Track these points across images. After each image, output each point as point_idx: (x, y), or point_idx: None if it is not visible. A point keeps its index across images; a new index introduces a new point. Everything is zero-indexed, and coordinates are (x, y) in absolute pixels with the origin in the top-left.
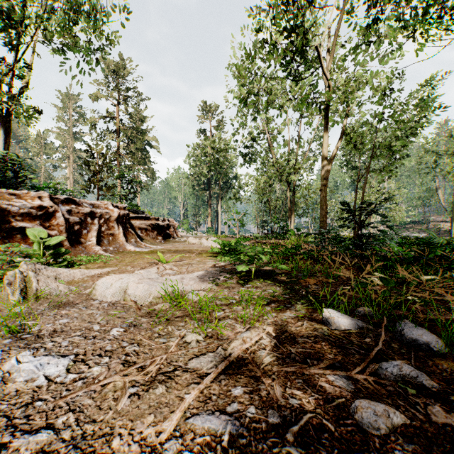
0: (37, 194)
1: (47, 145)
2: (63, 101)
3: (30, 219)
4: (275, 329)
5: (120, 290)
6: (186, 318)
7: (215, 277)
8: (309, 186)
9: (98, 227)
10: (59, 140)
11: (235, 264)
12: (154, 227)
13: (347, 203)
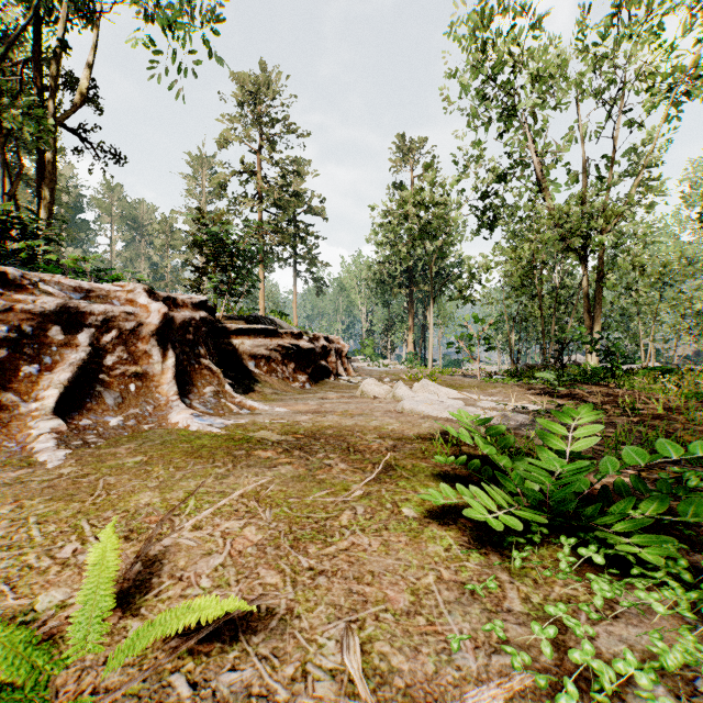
0: None
1: (174, 234)
2: (194, 168)
3: None
4: None
5: None
6: None
7: None
8: (644, 260)
9: (94, 354)
10: (189, 225)
11: None
12: (290, 353)
13: None
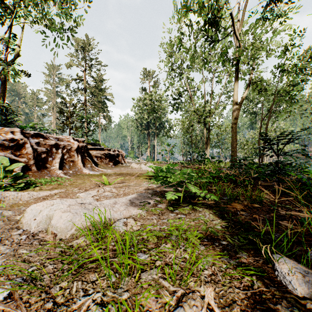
0: (10, 129)
1: (39, 100)
2: (49, 70)
3: (3, 149)
4: (217, 294)
5: (48, 218)
6: (95, 273)
7: (146, 201)
8: (220, 126)
9: (62, 155)
10: (47, 96)
11: (166, 186)
12: (107, 155)
13: (266, 134)
